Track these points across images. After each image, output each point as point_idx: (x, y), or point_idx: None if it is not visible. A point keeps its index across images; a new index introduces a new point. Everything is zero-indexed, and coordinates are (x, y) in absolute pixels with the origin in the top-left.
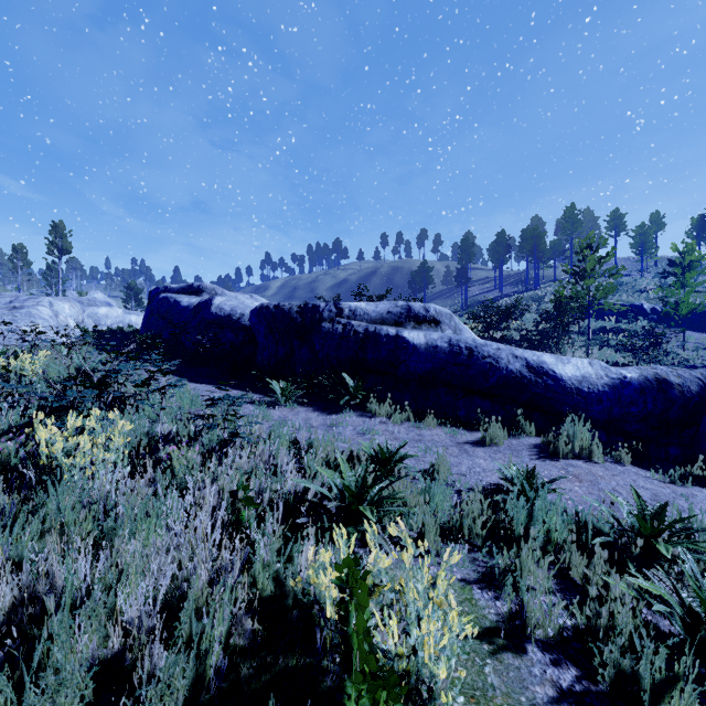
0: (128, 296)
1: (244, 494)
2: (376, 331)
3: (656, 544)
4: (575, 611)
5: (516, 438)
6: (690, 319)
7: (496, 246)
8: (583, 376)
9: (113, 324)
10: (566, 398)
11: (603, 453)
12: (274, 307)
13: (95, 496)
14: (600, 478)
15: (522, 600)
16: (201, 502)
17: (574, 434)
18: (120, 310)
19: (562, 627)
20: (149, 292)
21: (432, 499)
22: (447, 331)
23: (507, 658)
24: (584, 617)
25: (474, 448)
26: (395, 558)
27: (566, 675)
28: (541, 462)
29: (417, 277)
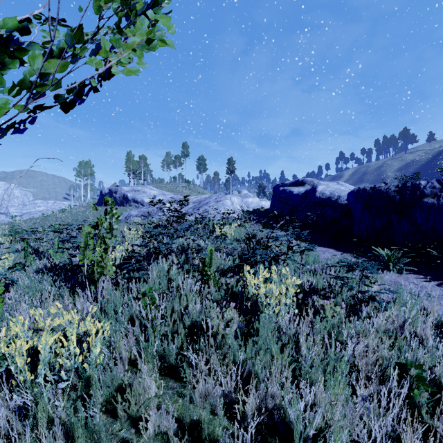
0: (259, 191)
1: (415, 372)
2: None
3: None
4: None
5: None
6: None
7: None
8: None
9: (254, 207)
10: None
11: None
12: (370, 188)
13: (279, 326)
14: None
15: None
16: (354, 354)
17: None
18: (258, 199)
19: None
20: (273, 187)
21: None
22: None
23: None
24: None
25: None
26: None
27: None
28: None
29: None
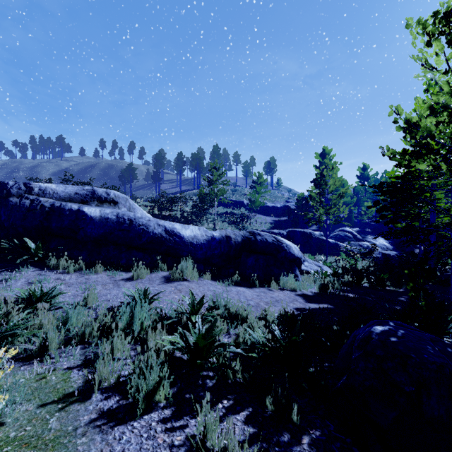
0: None
1: None
2: (61, 206)
3: (192, 316)
4: (130, 364)
5: (156, 273)
6: (261, 209)
7: (178, 161)
8: (194, 236)
9: None
10: (185, 248)
11: (200, 276)
12: None
13: None
14: (192, 289)
15: (95, 368)
16: None
17: (186, 267)
18: None
19: (119, 375)
20: None
21: (70, 320)
22: (123, 209)
23: (74, 407)
24: (135, 365)
25: (126, 282)
26: (13, 369)
27: (111, 402)
28: (164, 285)
29: (126, 173)
